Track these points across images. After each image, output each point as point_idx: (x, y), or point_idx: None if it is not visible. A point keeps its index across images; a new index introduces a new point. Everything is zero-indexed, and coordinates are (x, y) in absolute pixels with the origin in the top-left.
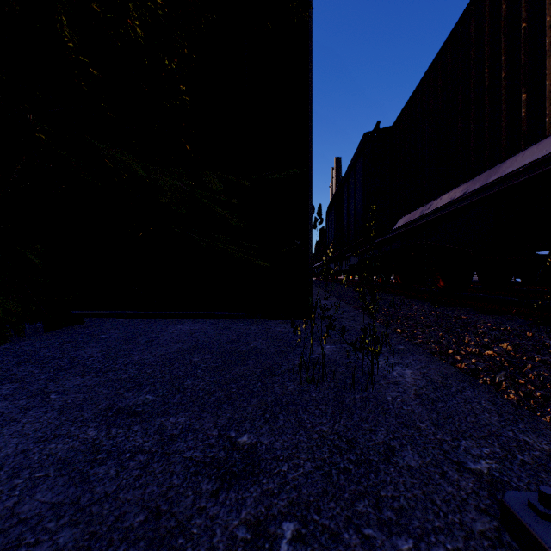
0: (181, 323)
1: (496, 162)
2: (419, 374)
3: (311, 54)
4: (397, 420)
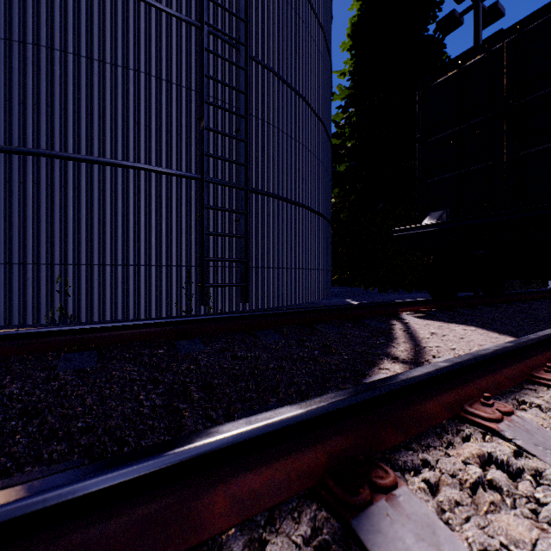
0: None
1: None
2: None
3: None
4: None
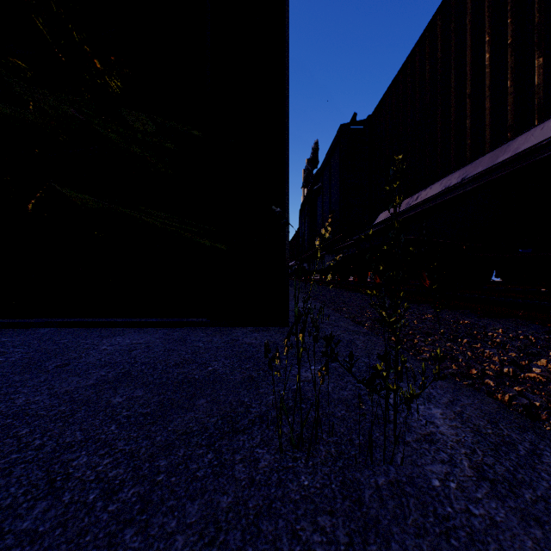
0: (123, 334)
1: (501, 142)
2: (454, 415)
3: (287, 10)
4: None
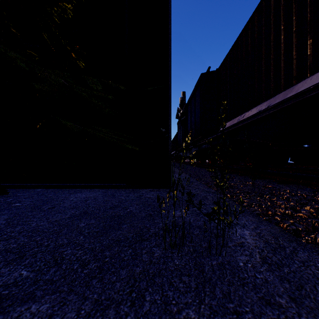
0: (81, 192)
1: (289, 85)
2: (255, 234)
3: (170, 13)
4: (257, 294)
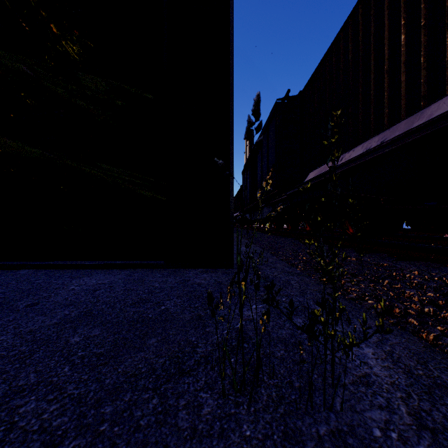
0: (90, 275)
1: (415, 110)
2: (385, 355)
3: None
4: None
